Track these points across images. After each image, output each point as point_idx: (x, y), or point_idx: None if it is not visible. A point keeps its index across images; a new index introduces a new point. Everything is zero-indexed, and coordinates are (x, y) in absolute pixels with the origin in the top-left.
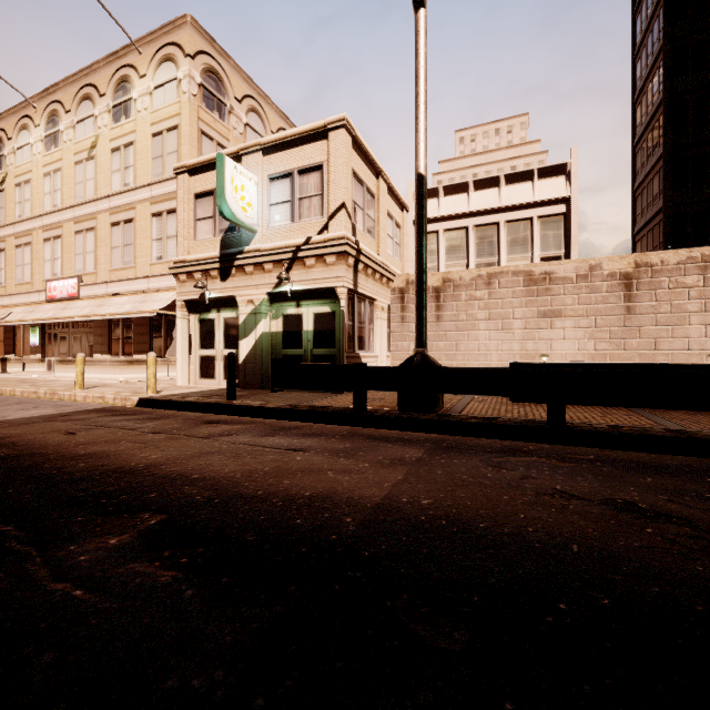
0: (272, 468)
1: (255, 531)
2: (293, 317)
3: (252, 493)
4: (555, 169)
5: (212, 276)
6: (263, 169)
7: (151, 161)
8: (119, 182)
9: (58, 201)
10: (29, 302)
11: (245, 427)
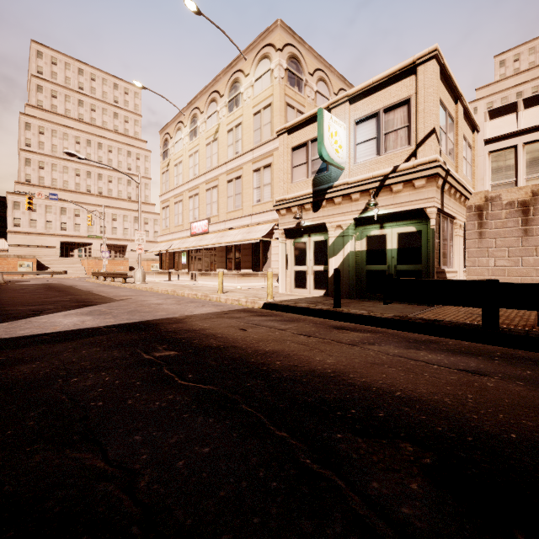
0: (476, 396)
1: None
2: (376, 238)
3: (502, 434)
4: None
5: (306, 209)
6: (349, 116)
7: (252, 133)
8: (232, 152)
9: (196, 171)
10: (181, 237)
11: (376, 336)
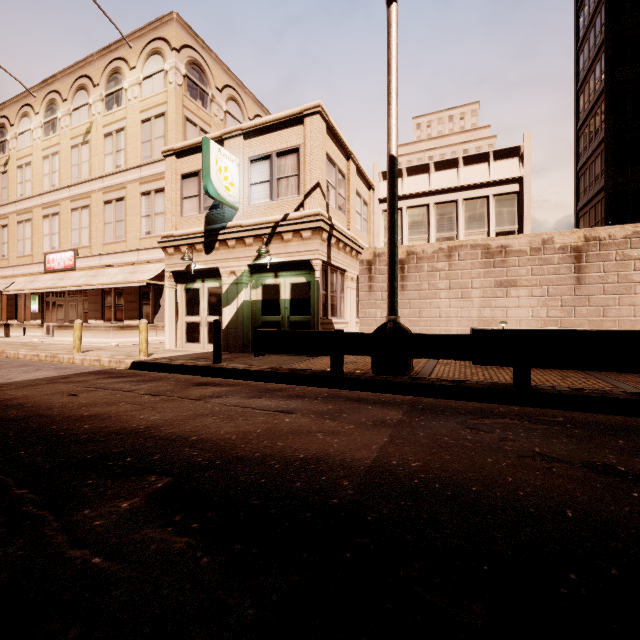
0: (264, 430)
1: (259, 495)
2: (271, 287)
3: (249, 455)
4: (509, 151)
5: (197, 250)
6: (244, 151)
7: (140, 145)
8: (111, 164)
9: (56, 181)
10: (30, 273)
11: (233, 389)
